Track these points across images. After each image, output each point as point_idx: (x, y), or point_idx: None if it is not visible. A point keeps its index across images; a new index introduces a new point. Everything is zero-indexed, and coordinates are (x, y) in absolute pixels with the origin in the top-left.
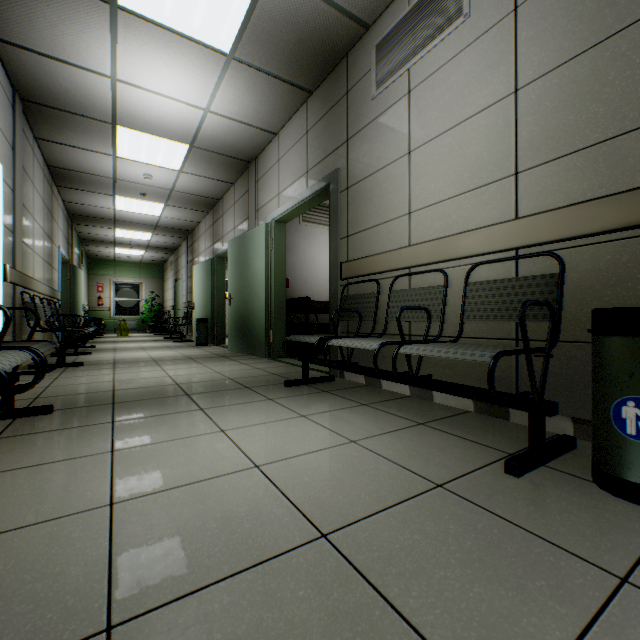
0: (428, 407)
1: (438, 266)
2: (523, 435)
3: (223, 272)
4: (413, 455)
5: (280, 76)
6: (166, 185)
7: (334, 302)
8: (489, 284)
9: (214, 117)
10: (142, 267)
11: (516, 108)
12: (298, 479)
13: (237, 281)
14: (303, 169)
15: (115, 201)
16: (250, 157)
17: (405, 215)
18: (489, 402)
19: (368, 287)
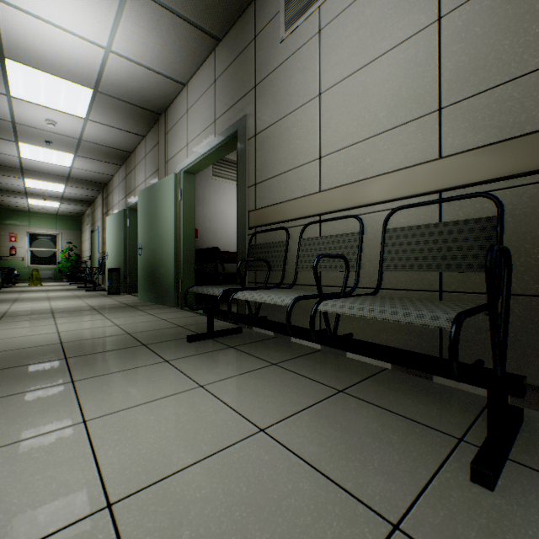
0: (343, 365)
1: (351, 212)
2: (457, 403)
3: (136, 223)
4: (343, 453)
5: (185, 16)
6: (73, 133)
7: (242, 251)
8: (412, 230)
9: (117, 58)
10: (59, 219)
11: (440, 37)
12: (171, 537)
13: (147, 231)
14: (211, 118)
15: (19, 148)
16: (159, 108)
17: (315, 160)
18: (431, 373)
19: (276, 236)
